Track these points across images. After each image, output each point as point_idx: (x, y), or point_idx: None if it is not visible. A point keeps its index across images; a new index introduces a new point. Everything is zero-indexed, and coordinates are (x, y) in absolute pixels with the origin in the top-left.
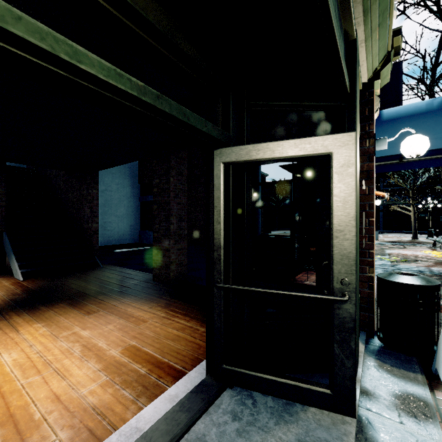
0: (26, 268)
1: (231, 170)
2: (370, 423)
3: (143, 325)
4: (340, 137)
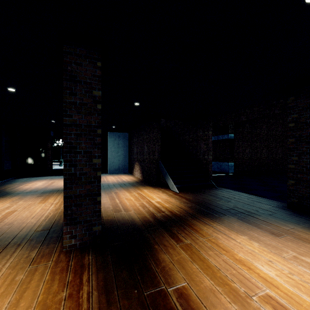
0: (176, 185)
1: None
2: None
3: None
4: None
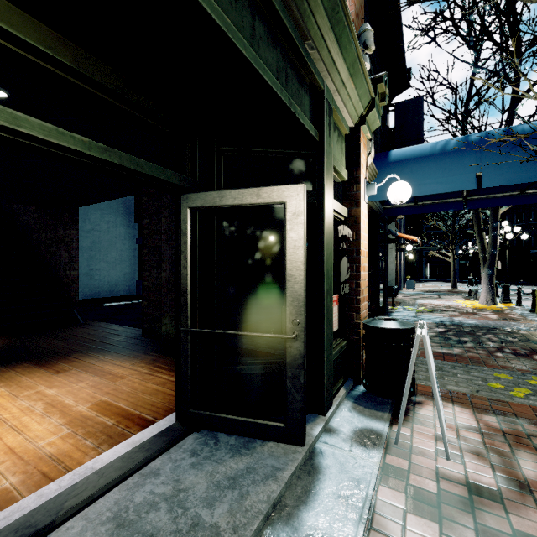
0: None
1: (198, 216)
2: (322, 453)
3: (120, 382)
4: (291, 188)
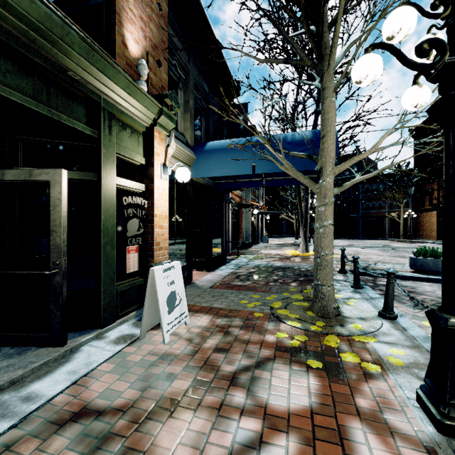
0: None
1: None
2: (81, 351)
3: None
4: (54, 171)
